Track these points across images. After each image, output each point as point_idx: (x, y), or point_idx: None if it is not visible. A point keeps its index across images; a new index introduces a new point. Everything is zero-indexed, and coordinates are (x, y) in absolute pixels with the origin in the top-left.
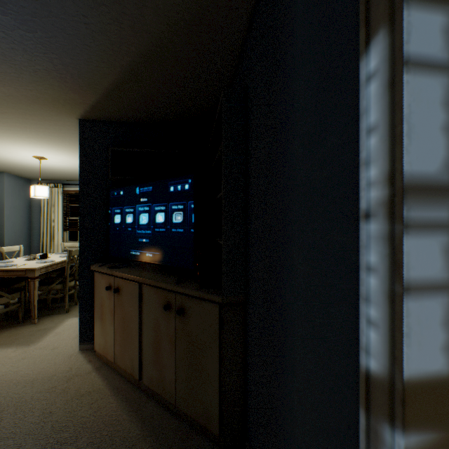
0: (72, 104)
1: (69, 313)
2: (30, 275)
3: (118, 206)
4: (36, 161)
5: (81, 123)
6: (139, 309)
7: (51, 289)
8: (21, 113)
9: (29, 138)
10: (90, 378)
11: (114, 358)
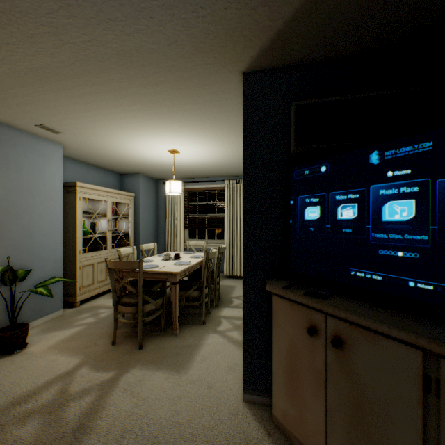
0: (248, 37)
1: (205, 325)
2: (171, 279)
3: (314, 192)
4: (168, 157)
5: (244, 78)
6: (420, 408)
7: (188, 295)
8: (176, 79)
9: (171, 124)
10: None
11: None
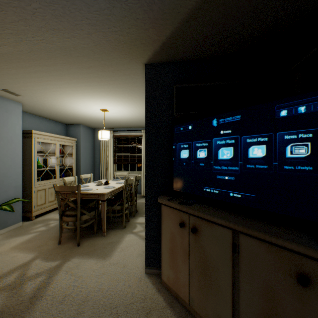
0: (146, 44)
1: (125, 228)
2: (101, 198)
3: (185, 141)
4: (100, 114)
5: (146, 67)
6: (231, 261)
7: (113, 209)
8: (101, 65)
9: (101, 92)
10: (167, 317)
11: (187, 299)
